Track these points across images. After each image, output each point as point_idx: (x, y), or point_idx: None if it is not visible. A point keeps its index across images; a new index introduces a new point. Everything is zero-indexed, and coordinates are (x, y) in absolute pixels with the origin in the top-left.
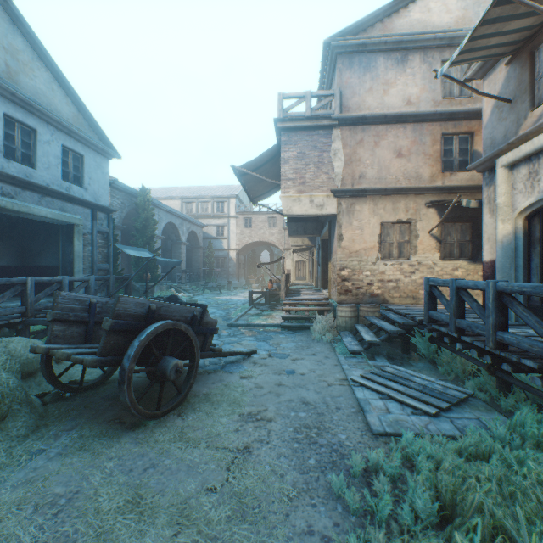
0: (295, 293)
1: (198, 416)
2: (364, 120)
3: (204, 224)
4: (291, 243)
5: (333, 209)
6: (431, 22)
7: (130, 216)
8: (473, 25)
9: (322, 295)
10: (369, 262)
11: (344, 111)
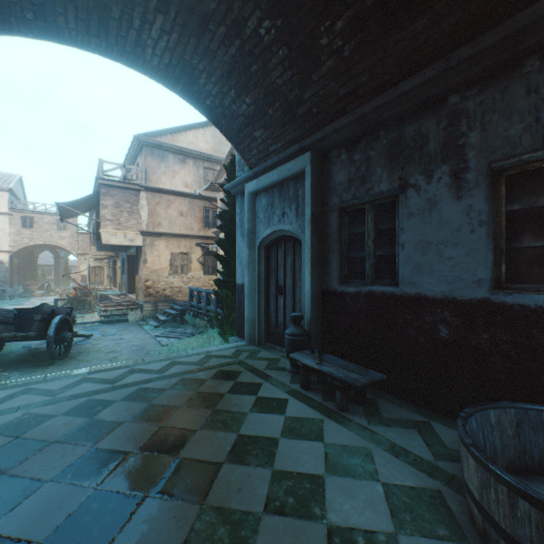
0: (107, 298)
1: (83, 356)
2: (161, 190)
3: None
4: (94, 253)
5: (141, 242)
6: (199, 145)
7: None
8: (219, 153)
9: (131, 298)
10: (164, 276)
11: (149, 182)
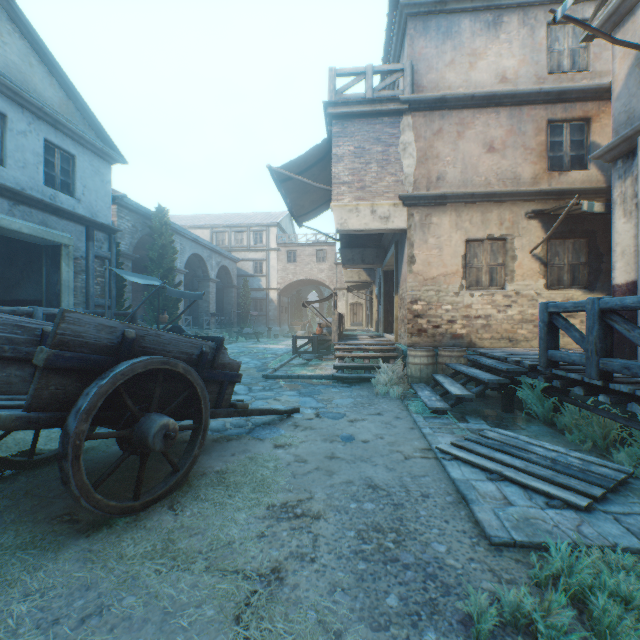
0: (351, 338)
1: (200, 509)
2: (443, 102)
3: (238, 258)
4: (345, 279)
5: (402, 222)
6: None
7: (144, 245)
8: None
9: (386, 339)
10: (450, 292)
11: (417, 92)
